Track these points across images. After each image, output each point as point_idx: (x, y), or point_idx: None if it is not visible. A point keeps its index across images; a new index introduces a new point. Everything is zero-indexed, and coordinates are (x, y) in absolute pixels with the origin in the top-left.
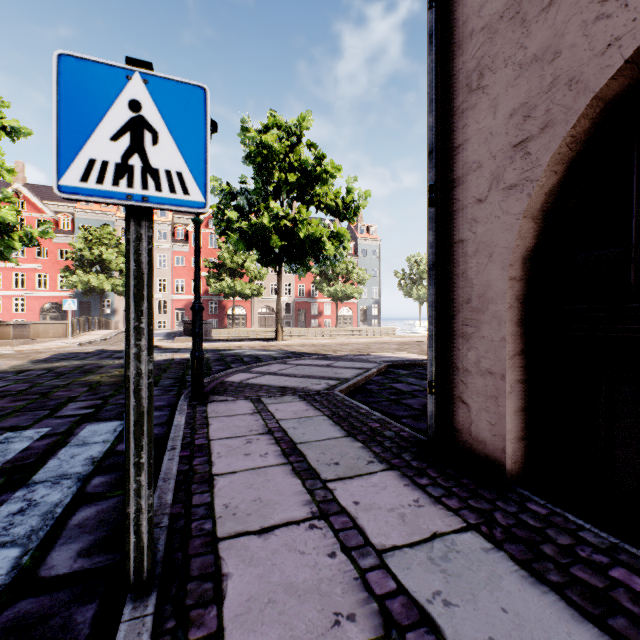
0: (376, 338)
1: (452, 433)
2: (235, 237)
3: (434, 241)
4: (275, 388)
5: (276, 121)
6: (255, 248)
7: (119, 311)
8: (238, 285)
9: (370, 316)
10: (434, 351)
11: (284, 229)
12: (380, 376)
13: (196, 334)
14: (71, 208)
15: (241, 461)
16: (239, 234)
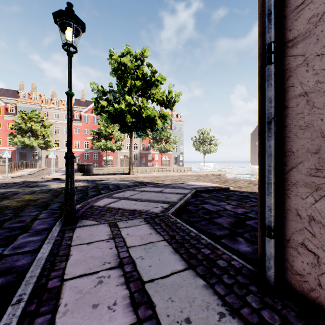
0: (184, 173)
1: (292, 275)
2: (105, 116)
3: (274, 96)
4: (127, 211)
5: (129, 50)
6: (117, 122)
7: (43, 158)
8: (109, 144)
9: (178, 160)
10: (274, 198)
11: (134, 112)
12: (193, 198)
13: (68, 176)
14: (15, 101)
15: (86, 321)
16: (108, 114)
